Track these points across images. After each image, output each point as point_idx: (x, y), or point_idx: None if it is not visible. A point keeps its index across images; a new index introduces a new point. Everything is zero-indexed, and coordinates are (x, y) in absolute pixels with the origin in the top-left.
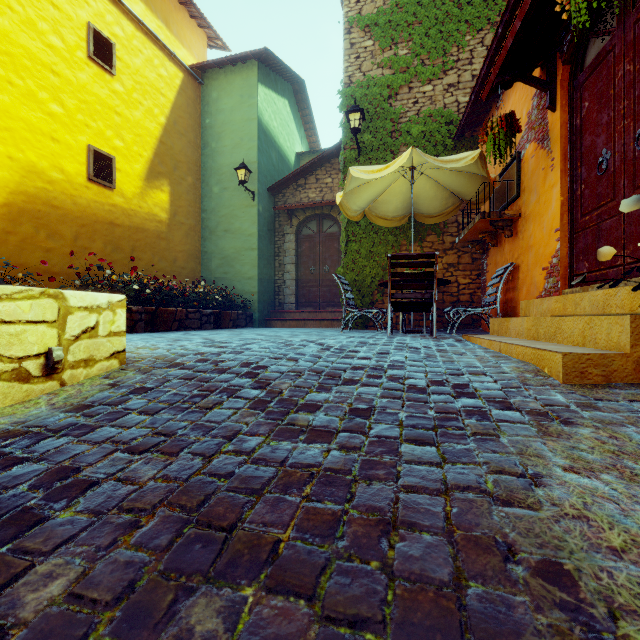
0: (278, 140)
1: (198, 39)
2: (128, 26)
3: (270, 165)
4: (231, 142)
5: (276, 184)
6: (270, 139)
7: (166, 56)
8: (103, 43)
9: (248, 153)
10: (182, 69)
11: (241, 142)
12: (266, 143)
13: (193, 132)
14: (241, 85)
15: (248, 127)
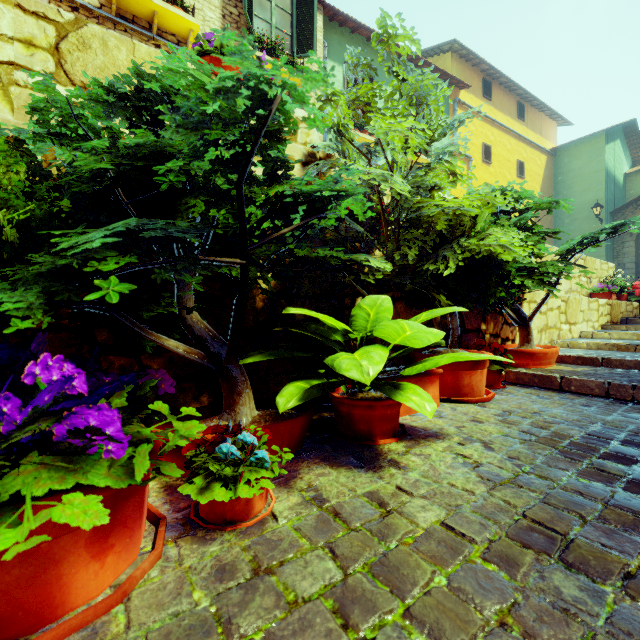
0: (614, 174)
1: (552, 129)
2: (527, 149)
3: (610, 195)
4: (580, 188)
5: (618, 208)
6: (610, 177)
7: (540, 152)
8: (520, 166)
9: (596, 193)
10: (546, 154)
11: (589, 187)
12: (608, 182)
13: (550, 188)
14: (589, 150)
15: (596, 176)
